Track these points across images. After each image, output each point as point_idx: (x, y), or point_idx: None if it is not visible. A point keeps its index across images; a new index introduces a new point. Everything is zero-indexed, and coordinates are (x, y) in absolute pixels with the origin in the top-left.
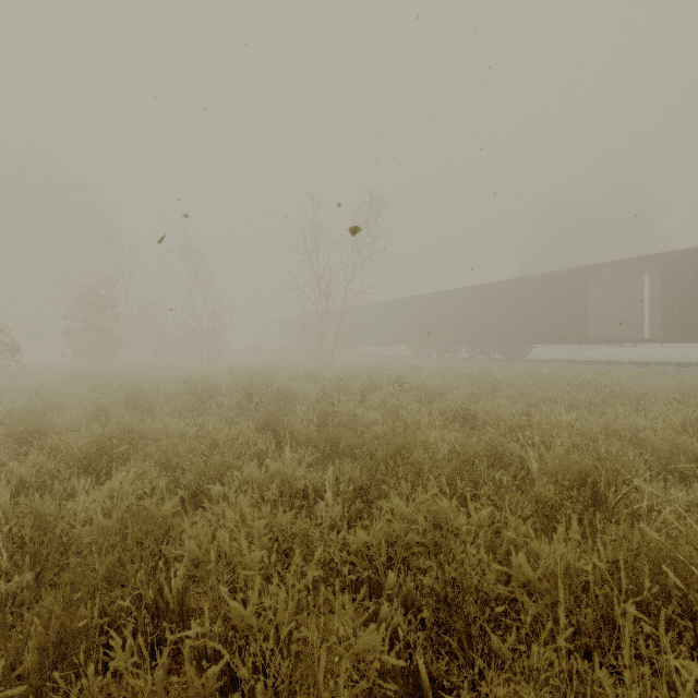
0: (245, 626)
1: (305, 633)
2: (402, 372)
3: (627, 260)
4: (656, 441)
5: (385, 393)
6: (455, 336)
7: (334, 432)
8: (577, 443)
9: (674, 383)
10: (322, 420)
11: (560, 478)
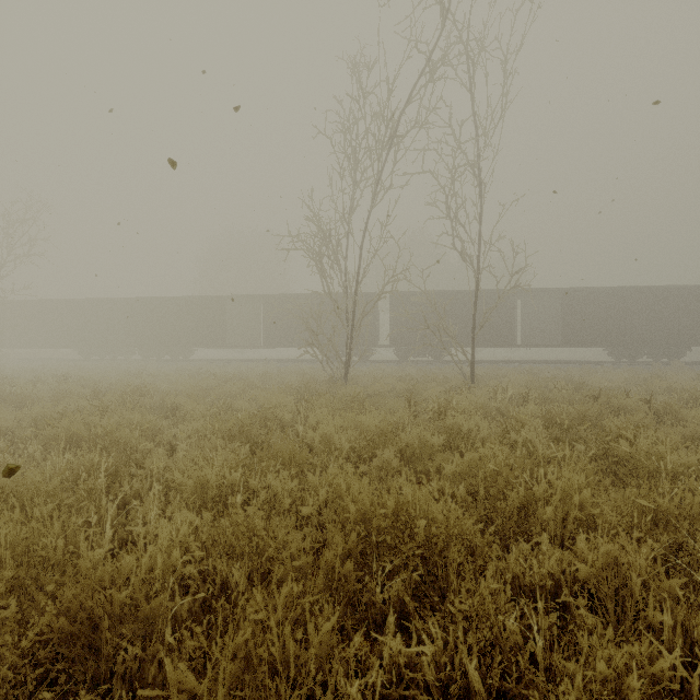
0: (21, 418)
1: (41, 412)
2: (68, 372)
3: (247, 296)
4: (183, 387)
5: (52, 383)
6: (128, 340)
7: (24, 395)
8: (154, 391)
9: (248, 370)
10: (1, 401)
11: (125, 393)
